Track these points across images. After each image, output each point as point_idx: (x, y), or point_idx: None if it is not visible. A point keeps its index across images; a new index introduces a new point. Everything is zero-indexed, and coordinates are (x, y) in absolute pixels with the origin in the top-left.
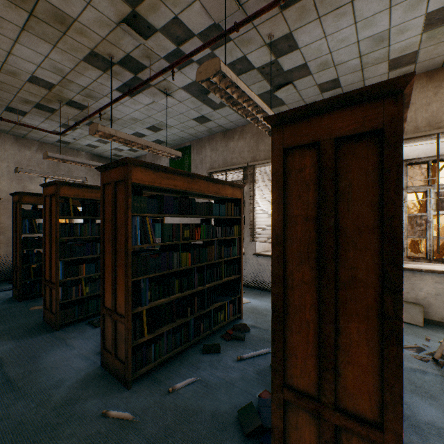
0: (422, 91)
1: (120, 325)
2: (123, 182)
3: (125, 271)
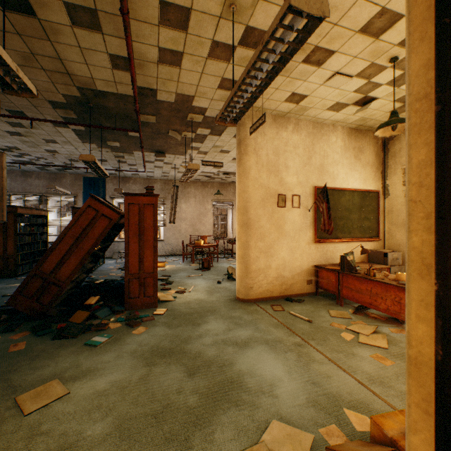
0: (121, 183)
1: (10, 259)
2: (13, 212)
3: (15, 241)
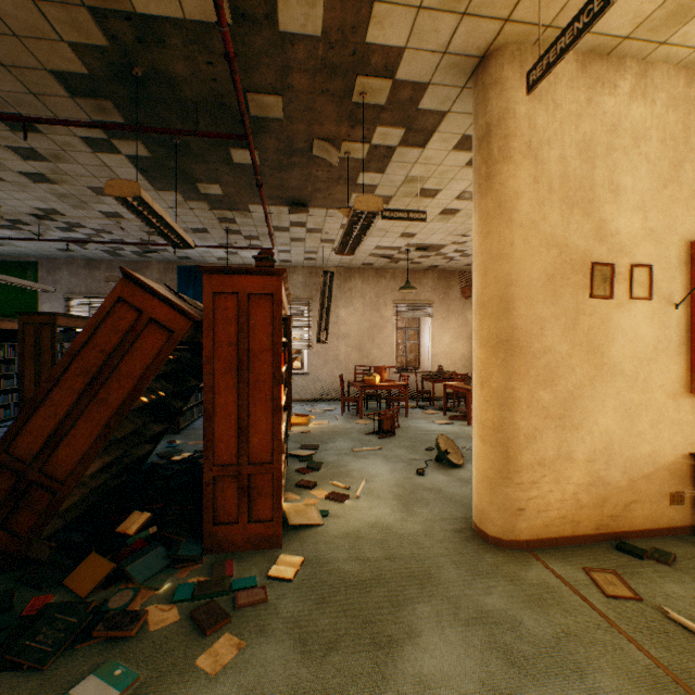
0: None
1: None
2: (50, 324)
3: None
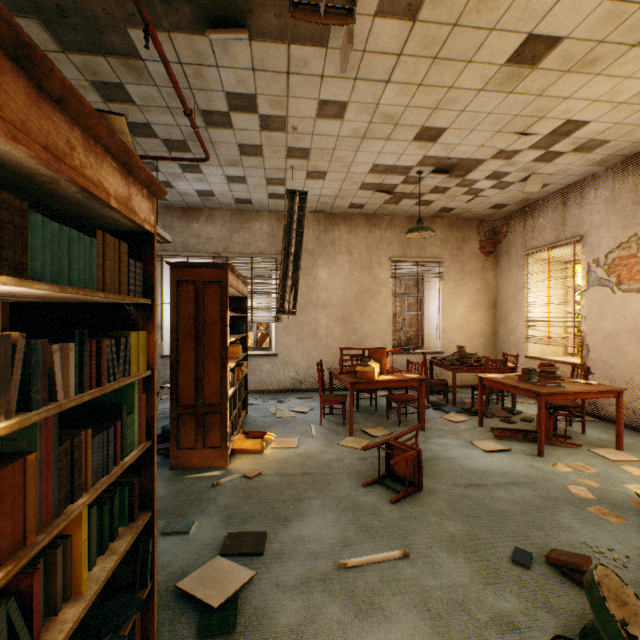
0: (180, 222)
1: None
2: None
3: None
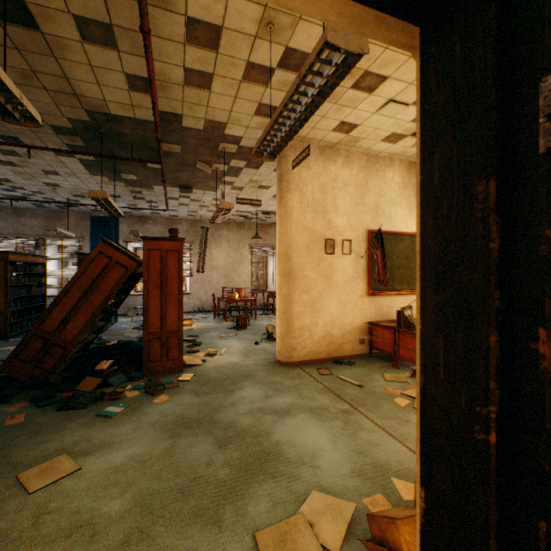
0: (138, 223)
1: (0, 317)
2: (3, 259)
3: (6, 294)
